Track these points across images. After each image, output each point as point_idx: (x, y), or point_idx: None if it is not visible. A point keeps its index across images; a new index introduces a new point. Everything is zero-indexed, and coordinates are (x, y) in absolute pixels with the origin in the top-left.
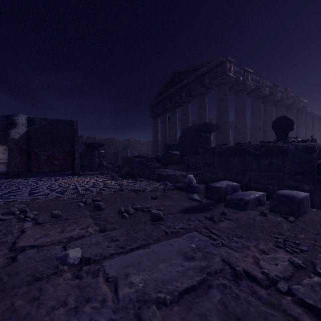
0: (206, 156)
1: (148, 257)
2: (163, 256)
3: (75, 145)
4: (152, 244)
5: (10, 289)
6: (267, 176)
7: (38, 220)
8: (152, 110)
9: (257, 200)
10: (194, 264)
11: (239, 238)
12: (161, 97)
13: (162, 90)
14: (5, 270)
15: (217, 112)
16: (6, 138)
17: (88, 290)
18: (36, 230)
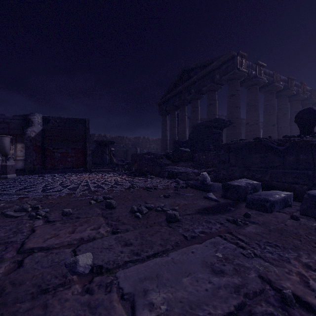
0: (221, 153)
1: (168, 267)
2: (186, 267)
3: (87, 142)
4: (170, 251)
5: (12, 303)
6: (292, 174)
7: (49, 218)
8: (161, 107)
9: (283, 201)
10: (225, 280)
11: (274, 247)
12: (170, 95)
13: (171, 87)
14: (10, 277)
15: (228, 108)
16: (23, 136)
17: (99, 310)
18: (46, 230)
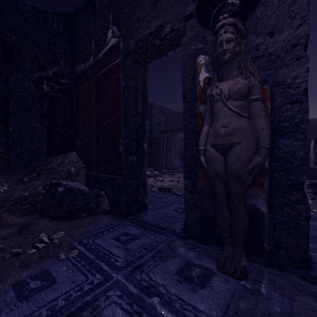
0: None
1: None
2: None
3: None
4: None
5: None
6: None
7: None
8: None
9: None
10: None
11: None
12: None
13: (181, 109)
14: None
15: None
16: None
17: None
18: None
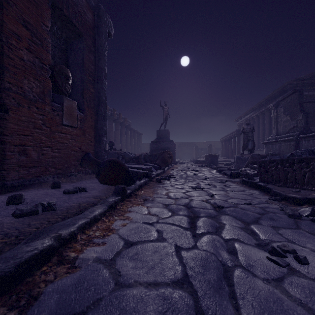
0: None
1: None
2: None
3: None
4: None
5: None
6: None
7: None
8: None
9: None
10: None
11: None
12: None
13: None
14: None
15: None
16: None
17: None
18: None
